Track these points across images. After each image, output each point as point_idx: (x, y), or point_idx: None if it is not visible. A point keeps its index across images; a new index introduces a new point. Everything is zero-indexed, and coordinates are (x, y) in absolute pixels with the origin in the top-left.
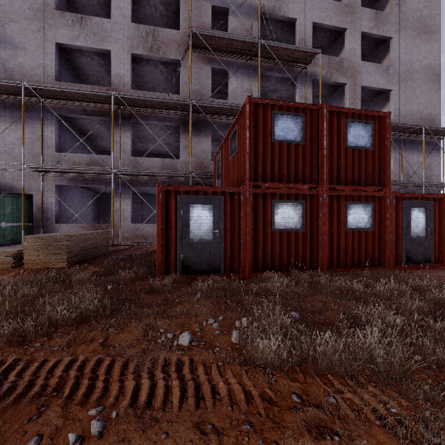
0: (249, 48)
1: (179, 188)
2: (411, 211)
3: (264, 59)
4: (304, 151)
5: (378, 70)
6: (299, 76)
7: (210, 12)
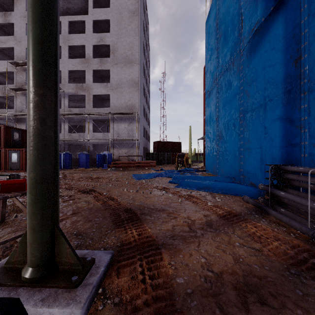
0: None
1: None
2: (12, 154)
3: None
4: None
5: (102, 86)
6: (62, 95)
7: (25, 75)
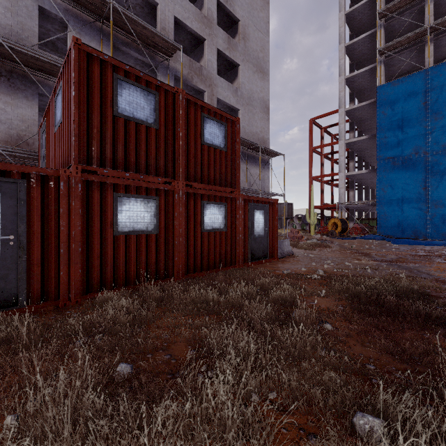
0: (99, 5)
1: None
2: (255, 213)
3: (120, 29)
4: (157, 138)
5: (230, 89)
6: (161, 66)
7: None
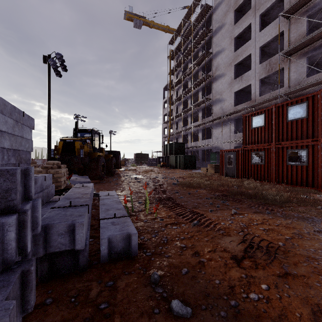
0: None
1: (225, 150)
2: None
3: None
4: (265, 129)
5: None
6: None
7: (304, 22)
